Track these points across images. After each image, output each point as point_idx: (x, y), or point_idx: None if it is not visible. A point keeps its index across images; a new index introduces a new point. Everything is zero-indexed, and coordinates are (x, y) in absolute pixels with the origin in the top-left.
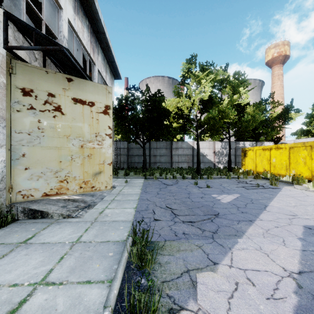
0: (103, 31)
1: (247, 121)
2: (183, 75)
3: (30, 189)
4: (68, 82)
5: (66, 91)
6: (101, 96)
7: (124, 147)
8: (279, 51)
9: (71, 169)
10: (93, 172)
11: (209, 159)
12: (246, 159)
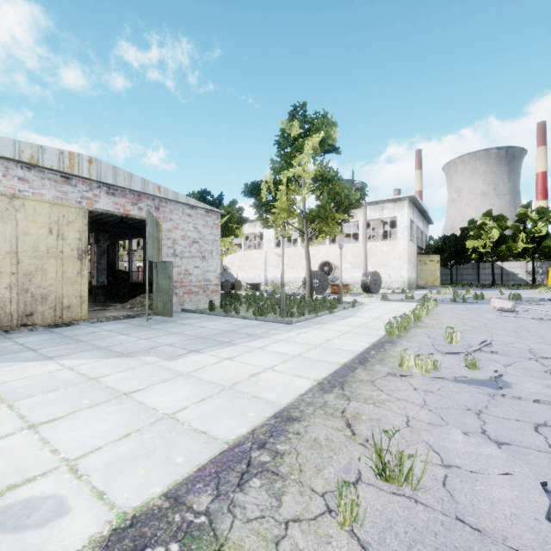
0: (428, 216)
1: (548, 247)
2: (479, 225)
3: (420, 283)
4: (428, 256)
5: (427, 259)
6: (436, 258)
7: None
8: None
9: (429, 279)
10: (434, 280)
11: (520, 277)
12: (548, 277)
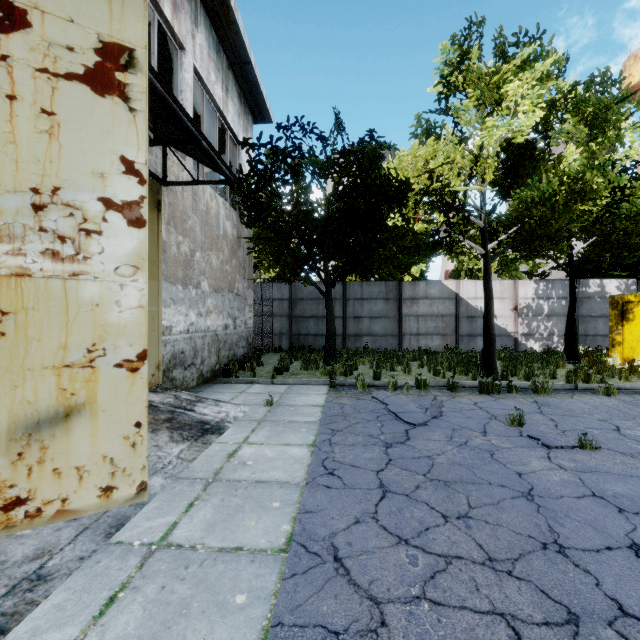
0: None
1: (630, 216)
2: (444, 79)
3: None
4: None
5: None
6: None
7: (282, 298)
8: None
9: None
10: (16, 416)
11: (501, 326)
12: (628, 327)
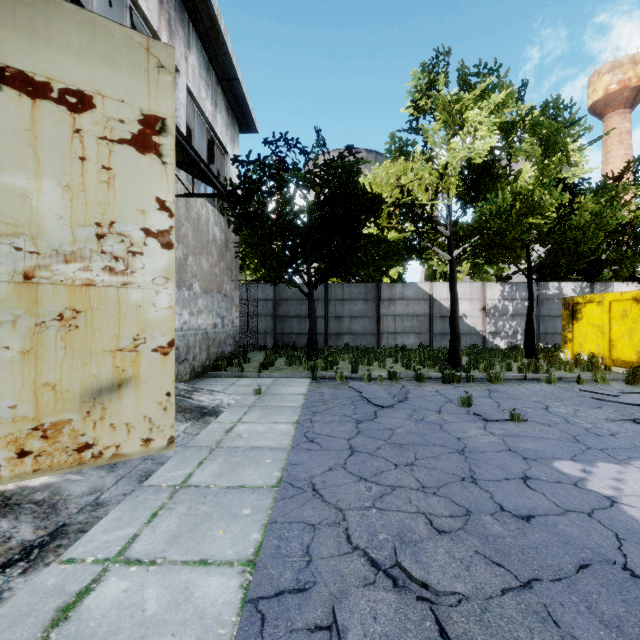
0: None
1: (579, 227)
2: (414, 103)
3: None
4: None
5: None
6: (123, 77)
7: (266, 298)
8: (622, 78)
9: None
10: (86, 385)
11: (470, 325)
12: (577, 325)
